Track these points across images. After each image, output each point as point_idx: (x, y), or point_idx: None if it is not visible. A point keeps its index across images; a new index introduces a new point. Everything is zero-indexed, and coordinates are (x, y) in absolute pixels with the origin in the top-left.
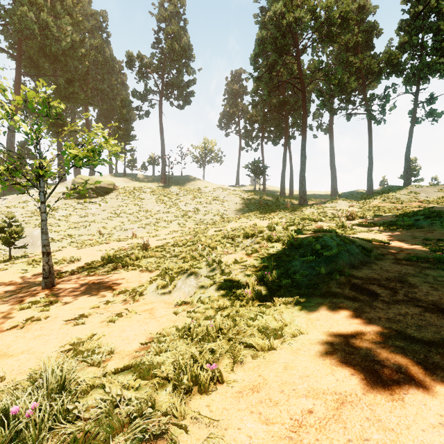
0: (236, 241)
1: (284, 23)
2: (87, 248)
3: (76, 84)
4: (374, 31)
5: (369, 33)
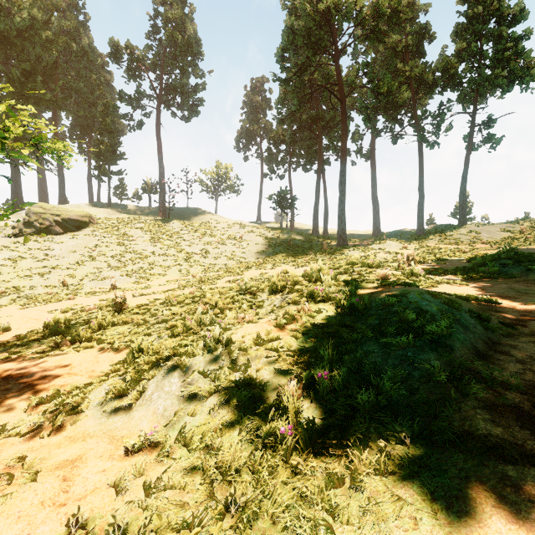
0: (258, 297)
1: (320, 8)
2: (36, 308)
3: (38, 79)
4: (427, 34)
5: (420, 36)
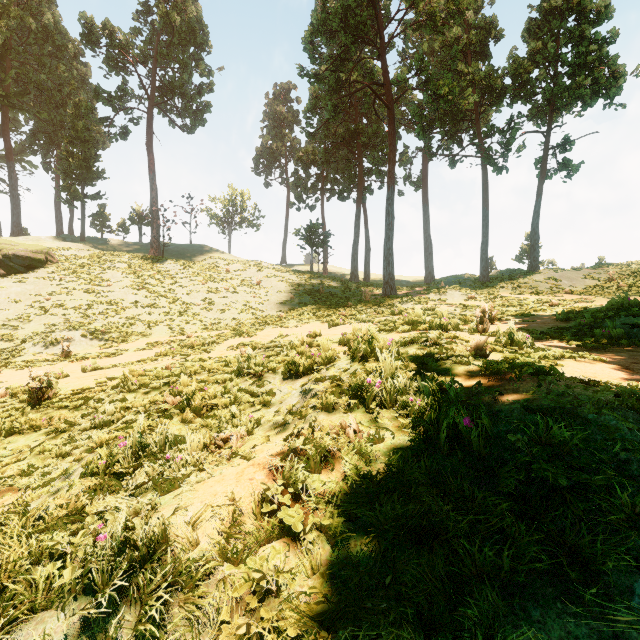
0: (265, 383)
1: None
2: None
3: None
4: (493, 30)
5: (485, 32)
